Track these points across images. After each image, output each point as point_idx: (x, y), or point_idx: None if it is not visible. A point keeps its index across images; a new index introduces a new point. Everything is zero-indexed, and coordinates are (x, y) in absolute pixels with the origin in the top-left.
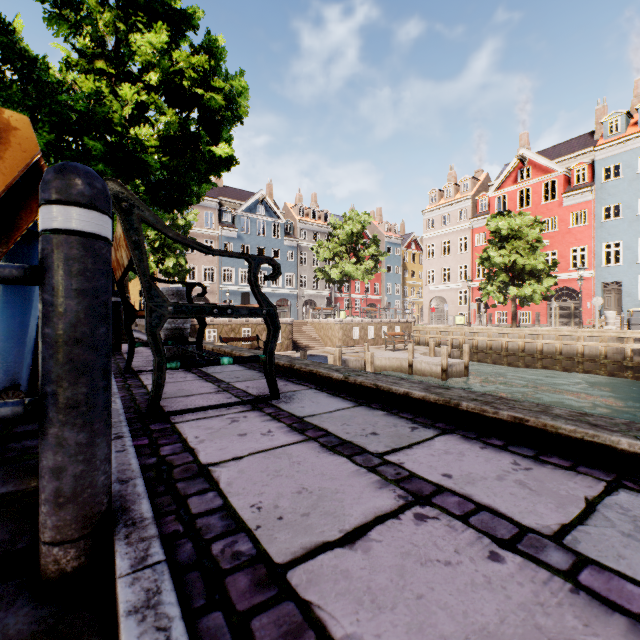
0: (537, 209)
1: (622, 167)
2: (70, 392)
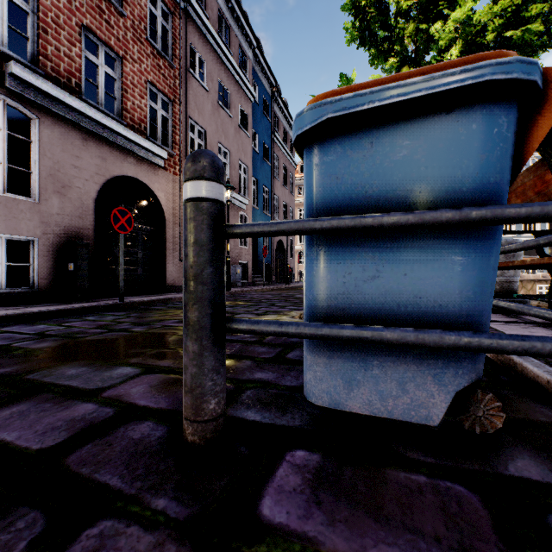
0: None
1: None
2: None
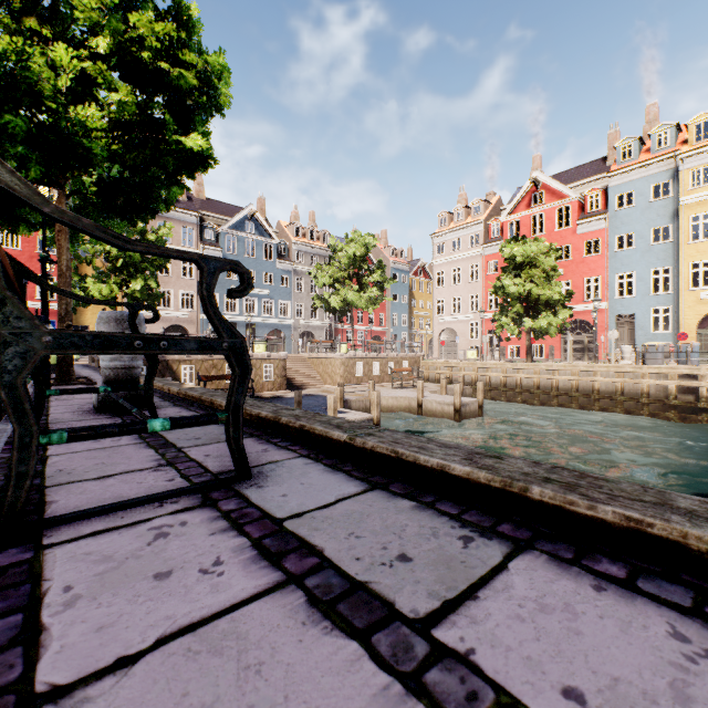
0: (551, 236)
1: (635, 195)
2: None
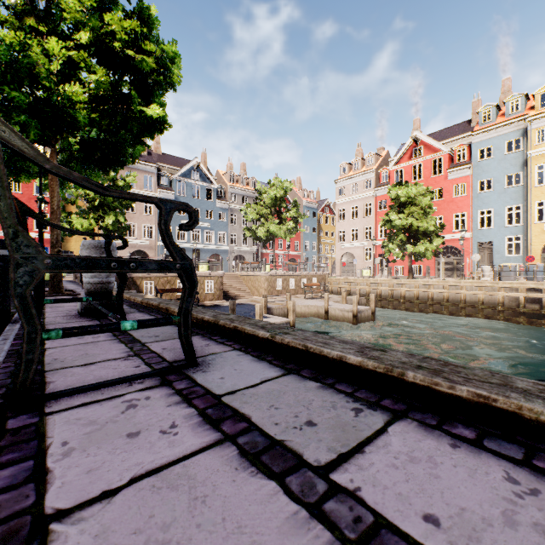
0: (427, 181)
1: (493, 149)
2: None
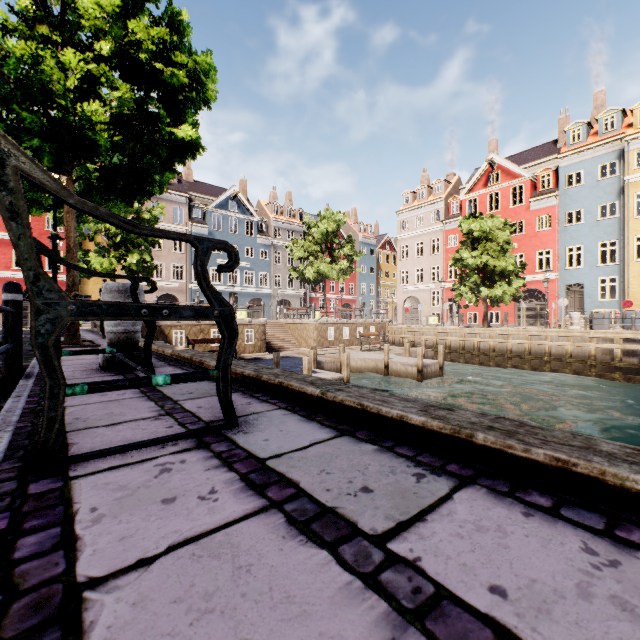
0: (506, 213)
1: (583, 174)
2: None
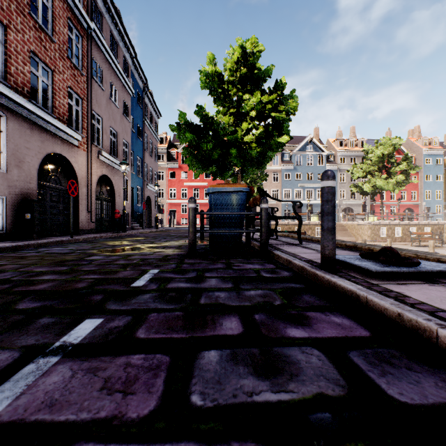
0: None
1: None
2: (264, 229)
